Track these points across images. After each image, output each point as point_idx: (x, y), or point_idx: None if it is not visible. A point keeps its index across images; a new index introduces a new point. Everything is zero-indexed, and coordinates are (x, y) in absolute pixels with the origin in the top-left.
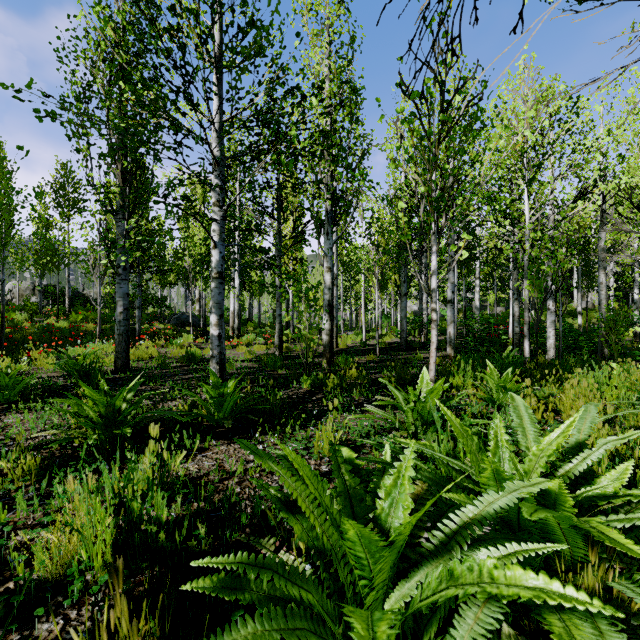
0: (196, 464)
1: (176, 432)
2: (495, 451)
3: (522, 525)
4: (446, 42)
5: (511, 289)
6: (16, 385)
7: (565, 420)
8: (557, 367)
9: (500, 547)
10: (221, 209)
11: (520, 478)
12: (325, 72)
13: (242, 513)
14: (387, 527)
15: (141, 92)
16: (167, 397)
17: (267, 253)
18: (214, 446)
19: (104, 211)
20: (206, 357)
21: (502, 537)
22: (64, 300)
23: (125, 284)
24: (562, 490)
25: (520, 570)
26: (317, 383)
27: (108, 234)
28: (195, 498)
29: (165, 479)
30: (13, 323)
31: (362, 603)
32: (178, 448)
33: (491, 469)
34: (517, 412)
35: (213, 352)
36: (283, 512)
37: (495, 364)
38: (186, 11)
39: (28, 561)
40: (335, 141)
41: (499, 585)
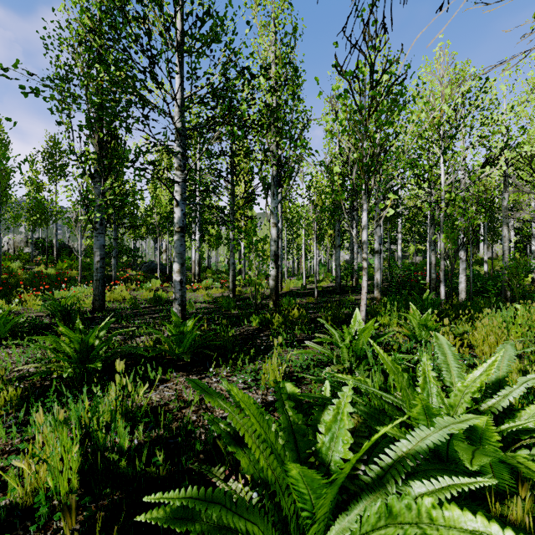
0: (158, 394)
1: (142, 365)
2: (423, 386)
3: (450, 456)
4: (375, 29)
5: (428, 241)
6: (6, 324)
7: (478, 354)
8: (469, 308)
9: (433, 481)
10: (182, 173)
11: (447, 412)
12: (271, 57)
13: (196, 440)
14: (327, 460)
15: (114, 72)
16: (136, 334)
17: (222, 211)
18: (175, 377)
19: (80, 174)
20: (171, 299)
21: (433, 469)
22: (52, 251)
23: (101, 237)
24: (489, 426)
25: (457, 510)
26: (264, 322)
27: (87, 195)
28: (155, 426)
29: (130, 408)
30: (8, 270)
31: (304, 532)
32: (143, 379)
33: (422, 405)
34: (441, 350)
35: (175, 295)
36: (231, 446)
37: (416, 305)
38: (151, 2)
39: (3, 486)
40: (280, 116)
41: (437, 526)
